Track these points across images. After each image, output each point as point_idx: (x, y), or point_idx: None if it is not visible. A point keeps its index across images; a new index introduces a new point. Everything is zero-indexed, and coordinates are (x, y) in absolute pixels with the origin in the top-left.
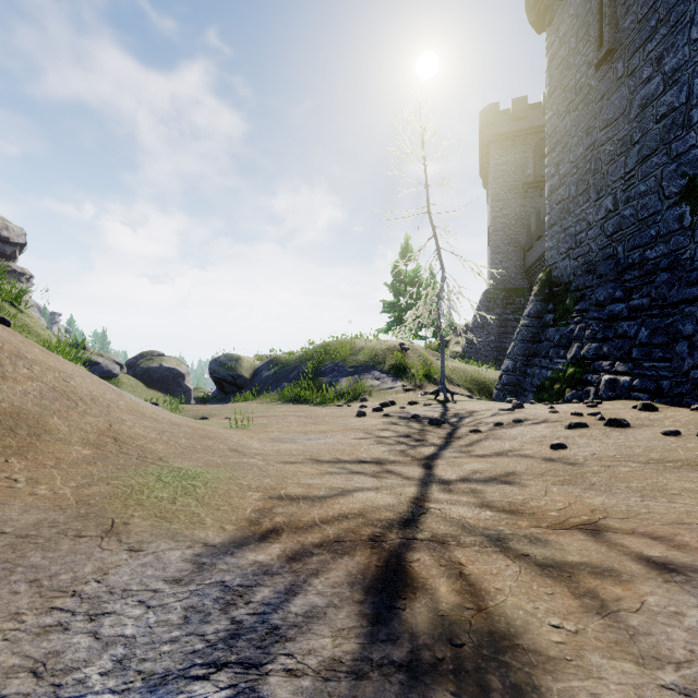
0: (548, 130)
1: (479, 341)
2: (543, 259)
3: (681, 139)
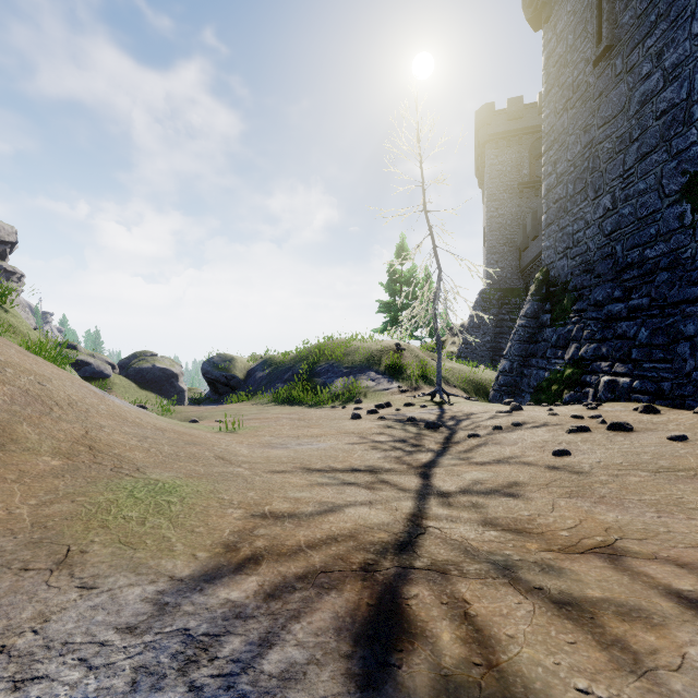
0: (545, 128)
1: (475, 342)
2: (539, 259)
3: (681, 135)
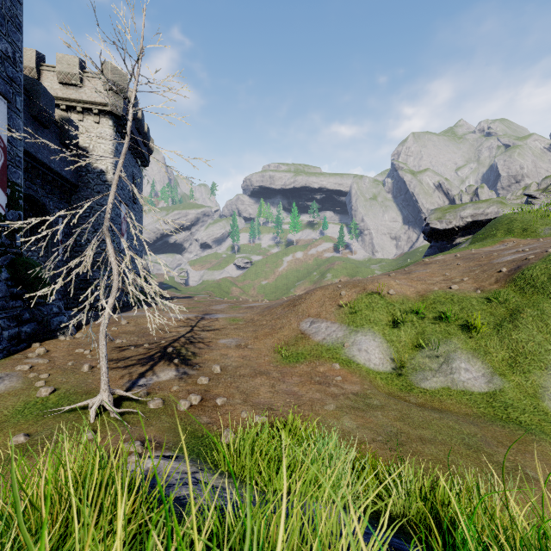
0: None
1: None
2: None
3: None
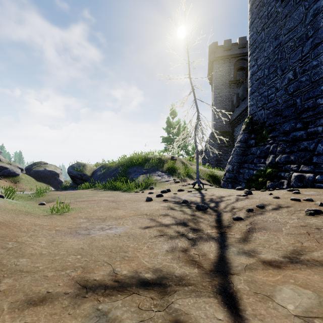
0: (250, 42)
1: (208, 157)
2: (240, 116)
3: None
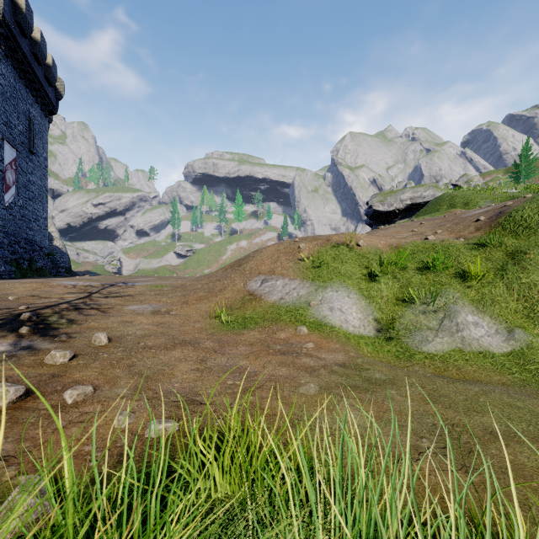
0: None
1: None
2: None
3: None
